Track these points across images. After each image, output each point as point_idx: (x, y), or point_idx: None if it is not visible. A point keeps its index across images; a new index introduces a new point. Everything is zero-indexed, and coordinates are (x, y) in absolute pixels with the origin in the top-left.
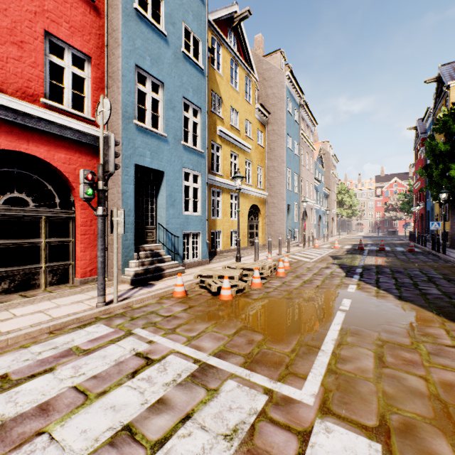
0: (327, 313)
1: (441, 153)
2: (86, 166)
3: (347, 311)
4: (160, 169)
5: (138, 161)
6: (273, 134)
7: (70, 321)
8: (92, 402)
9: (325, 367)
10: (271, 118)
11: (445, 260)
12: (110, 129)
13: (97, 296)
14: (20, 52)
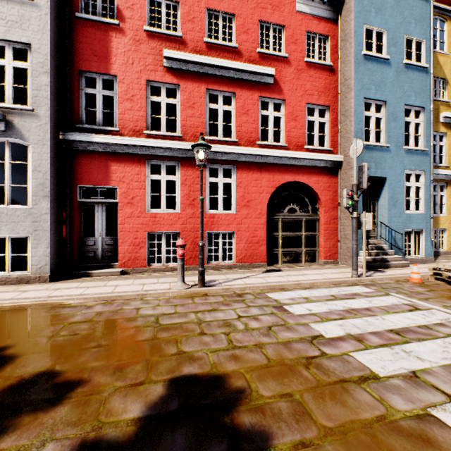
0: None
1: None
2: (326, 183)
3: None
4: (382, 176)
5: None
6: None
7: (341, 281)
8: (392, 313)
9: None
10: None
11: None
12: (342, 153)
13: (352, 270)
14: (295, 123)
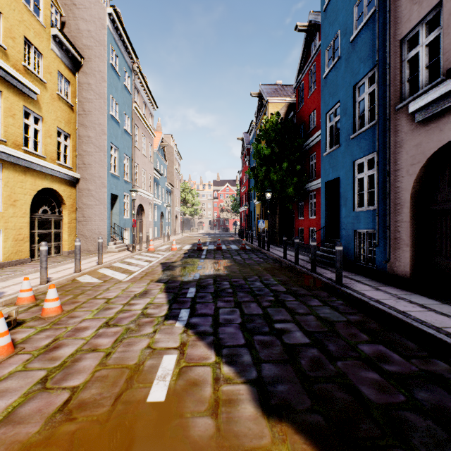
0: None
1: (264, 157)
2: None
3: None
4: None
5: None
6: (88, 90)
7: None
8: None
9: None
10: (86, 65)
11: (273, 259)
12: None
13: None
14: None
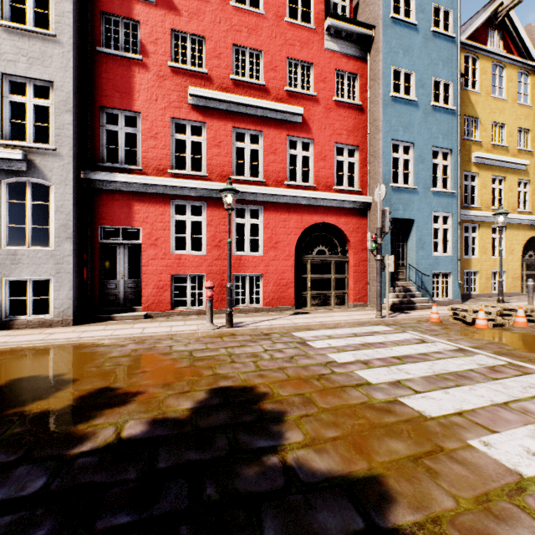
0: None
1: None
2: (355, 224)
3: None
4: (410, 218)
5: (393, 215)
6: None
7: (365, 322)
8: (401, 346)
9: None
10: None
11: None
12: (371, 194)
13: (376, 311)
14: (324, 163)
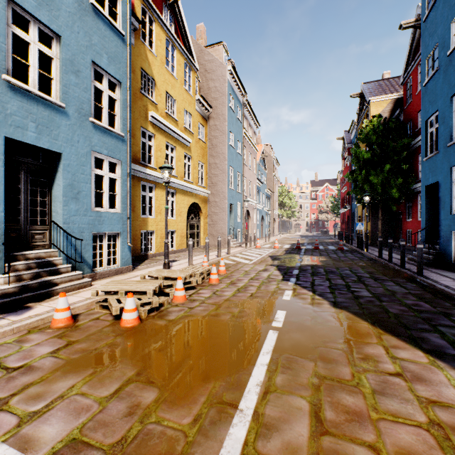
0: (257, 335)
1: (364, 160)
2: None
3: (280, 328)
4: (53, 149)
5: (13, 134)
6: (215, 130)
7: None
8: None
9: (238, 454)
10: (214, 112)
11: (368, 258)
12: None
13: None
14: None
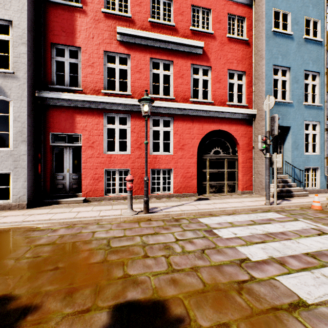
0: None
1: None
2: (243, 131)
3: None
4: (287, 125)
5: None
6: None
7: (257, 208)
8: (304, 237)
9: None
10: None
11: None
12: (256, 108)
13: (265, 199)
14: (219, 85)
